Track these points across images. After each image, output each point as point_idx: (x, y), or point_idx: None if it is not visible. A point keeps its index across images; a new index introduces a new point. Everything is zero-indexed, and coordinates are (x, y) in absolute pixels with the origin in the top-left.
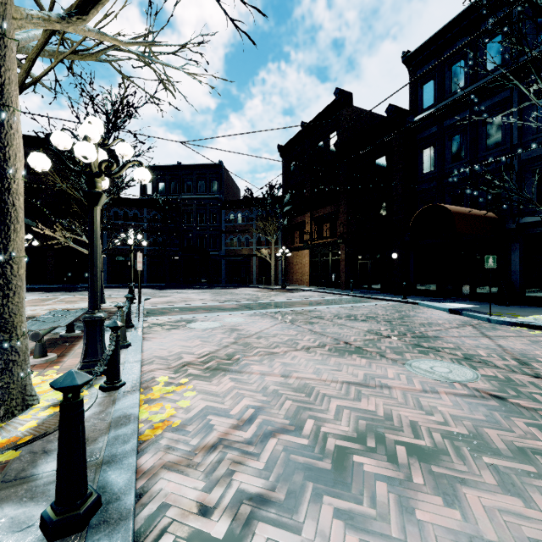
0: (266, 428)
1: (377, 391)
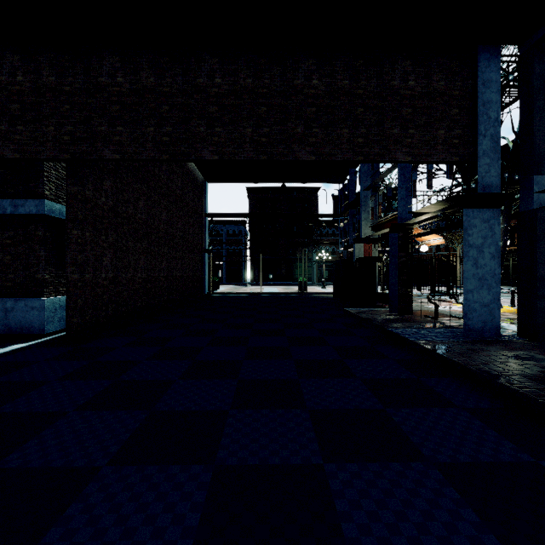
0: None
1: None
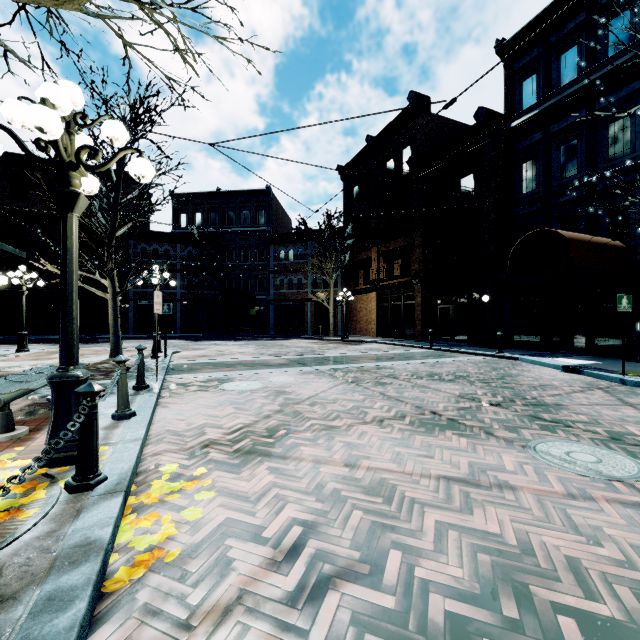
0: (321, 567)
1: (495, 495)
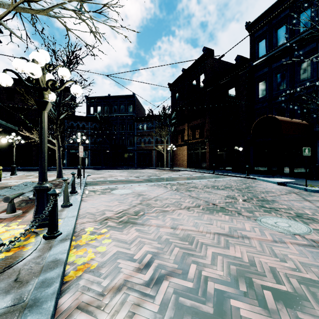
0: (160, 271)
1: (240, 241)
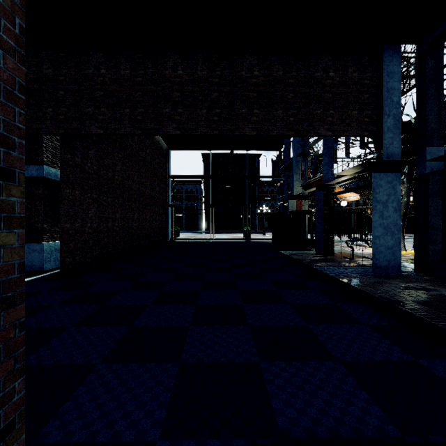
0: None
1: None
